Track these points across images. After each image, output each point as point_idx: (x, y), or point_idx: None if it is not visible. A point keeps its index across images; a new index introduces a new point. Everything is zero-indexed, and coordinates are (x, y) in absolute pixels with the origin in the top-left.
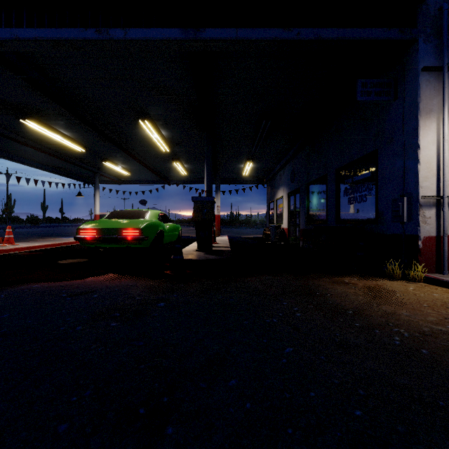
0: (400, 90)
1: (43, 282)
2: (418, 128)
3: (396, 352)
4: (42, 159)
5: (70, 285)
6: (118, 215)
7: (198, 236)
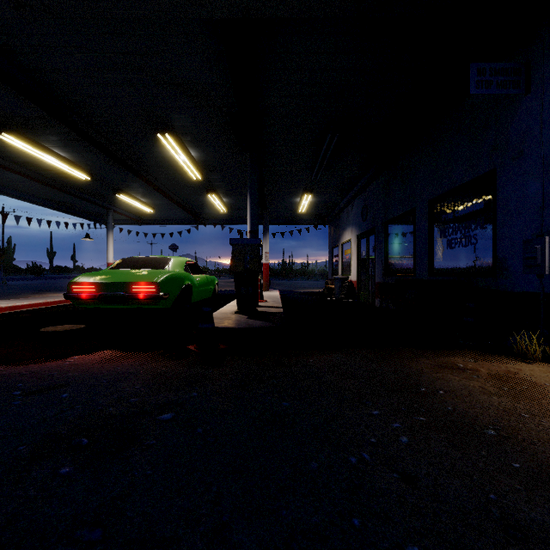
0: (536, 79)
1: None
2: None
3: None
4: (36, 191)
5: (36, 373)
6: (128, 264)
7: (238, 292)
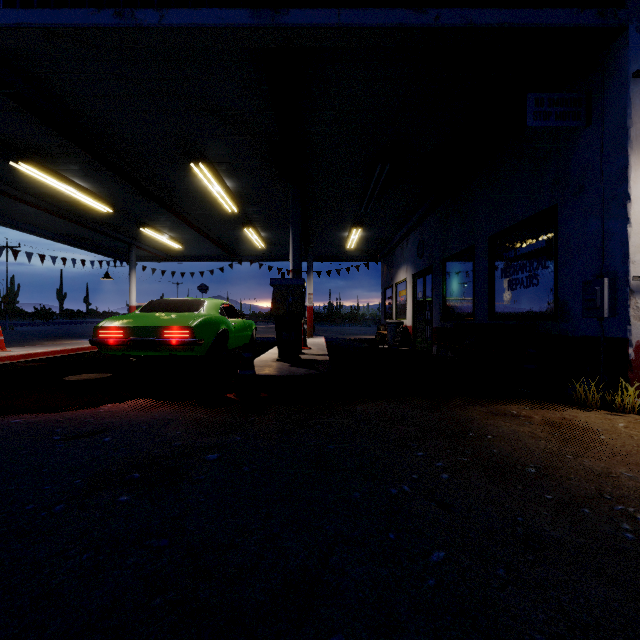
0: (597, 110)
1: (31, 413)
2: (628, 168)
3: (633, 558)
4: (51, 224)
5: (71, 420)
6: (158, 307)
7: (279, 338)
